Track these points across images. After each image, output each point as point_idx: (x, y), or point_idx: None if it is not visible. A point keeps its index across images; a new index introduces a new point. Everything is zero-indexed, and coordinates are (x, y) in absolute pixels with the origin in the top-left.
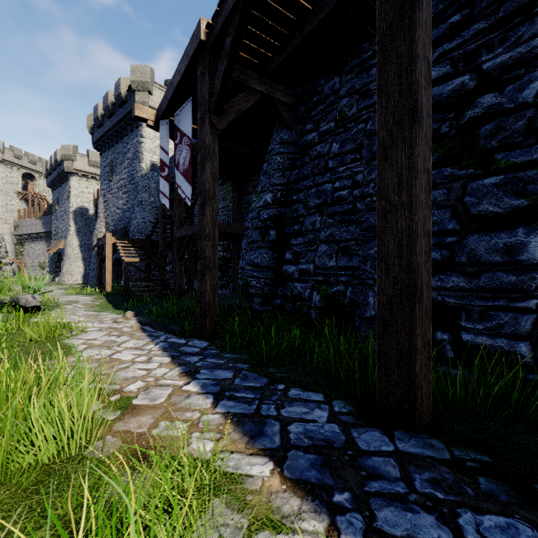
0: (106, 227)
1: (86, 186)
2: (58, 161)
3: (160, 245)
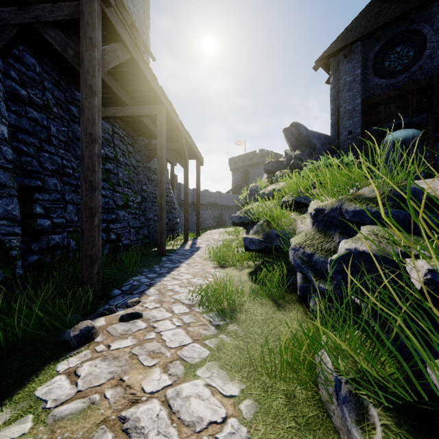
0: None
1: None
2: None
3: None
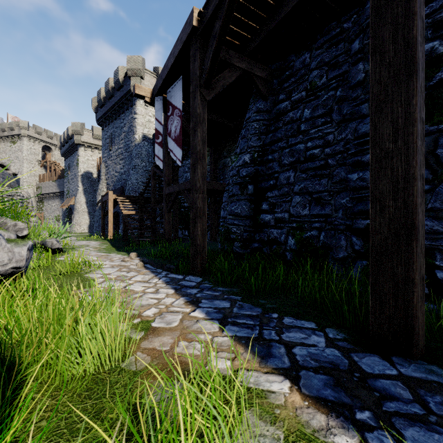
0: (107, 187)
1: (91, 155)
2: (69, 136)
3: (152, 200)
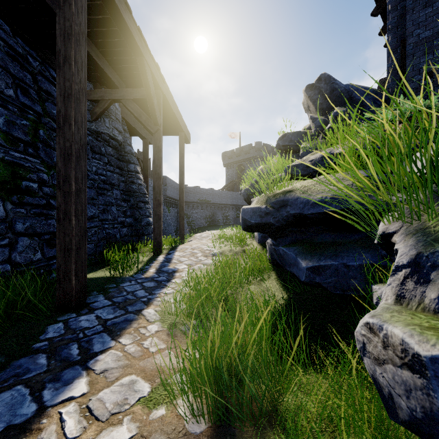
0: None
1: None
2: None
3: None
